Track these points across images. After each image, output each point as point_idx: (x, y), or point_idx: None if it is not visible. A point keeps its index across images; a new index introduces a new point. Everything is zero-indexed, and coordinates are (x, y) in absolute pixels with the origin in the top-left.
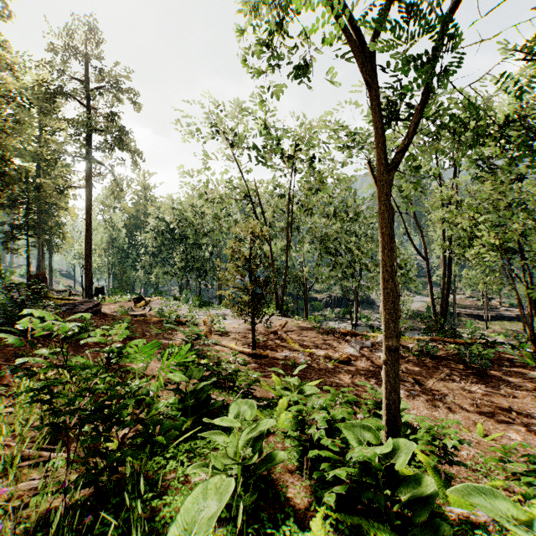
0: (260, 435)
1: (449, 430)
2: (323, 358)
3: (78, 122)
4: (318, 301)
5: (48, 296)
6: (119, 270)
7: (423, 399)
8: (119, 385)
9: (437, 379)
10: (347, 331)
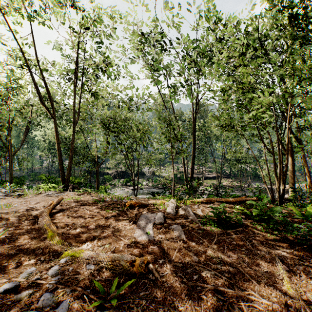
0: None
1: None
2: (99, 268)
3: None
4: (109, 175)
5: None
6: None
7: None
8: None
9: (286, 280)
10: (133, 202)
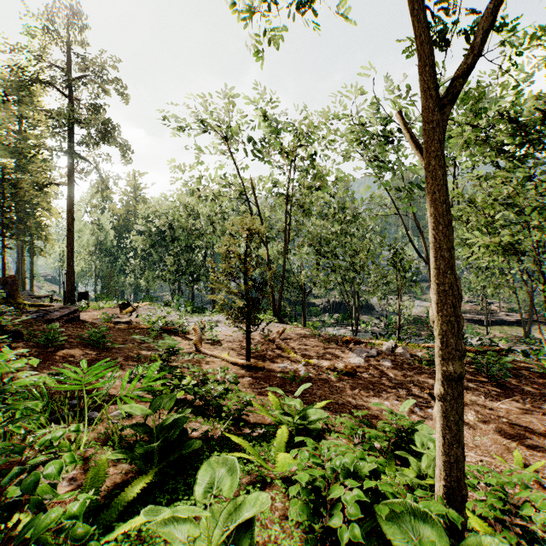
0: (249, 519)
1: (530, 495)
2: (326, 369)
3: (58, 113)
4: (316, 307)
5: (19, 302)
6: (106, 275)
7: None
8: (3, 451)
9: None
10: (349, 338)
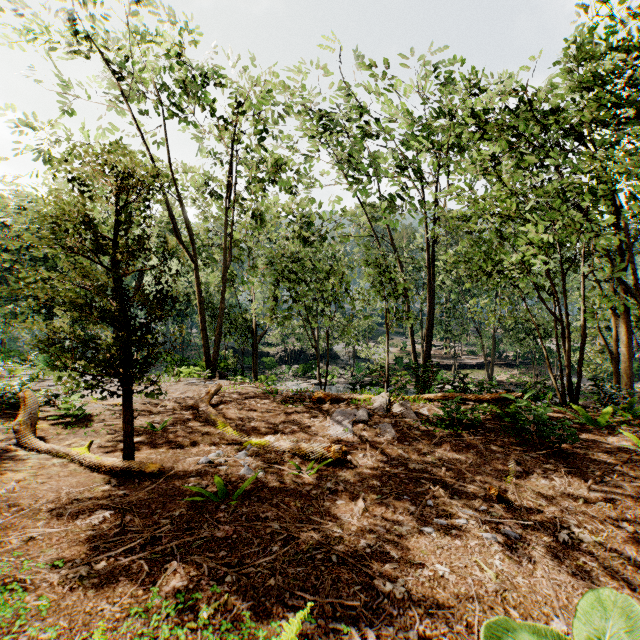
0: None
1: None
2: (291, 455)
3: None
4: (271, 357)
5: None
6: None
7: (544, 551)
8: None
9: (511, 477)
10: (323, 394)
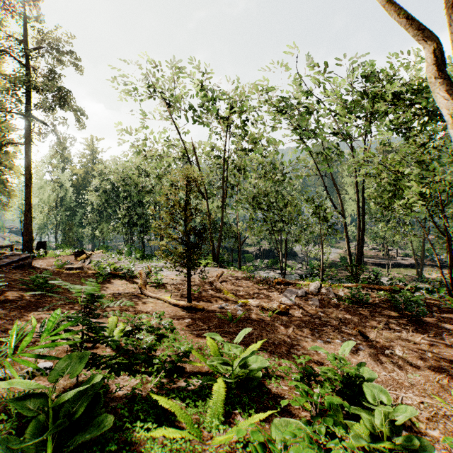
0: None
1: None
2: (260, 308)
3: (16, 78)
4: (249, 254)
5: None
6: (66, 227)
7: (373, 355)
8: None
9: (378, 329)
10: (280, 280)
